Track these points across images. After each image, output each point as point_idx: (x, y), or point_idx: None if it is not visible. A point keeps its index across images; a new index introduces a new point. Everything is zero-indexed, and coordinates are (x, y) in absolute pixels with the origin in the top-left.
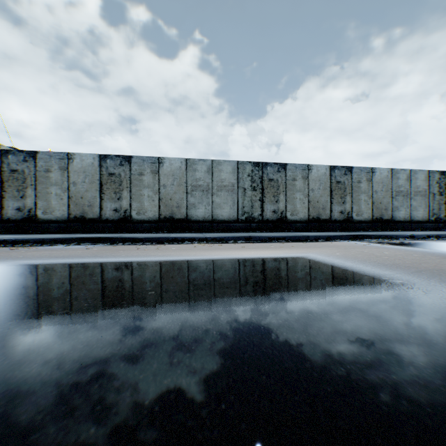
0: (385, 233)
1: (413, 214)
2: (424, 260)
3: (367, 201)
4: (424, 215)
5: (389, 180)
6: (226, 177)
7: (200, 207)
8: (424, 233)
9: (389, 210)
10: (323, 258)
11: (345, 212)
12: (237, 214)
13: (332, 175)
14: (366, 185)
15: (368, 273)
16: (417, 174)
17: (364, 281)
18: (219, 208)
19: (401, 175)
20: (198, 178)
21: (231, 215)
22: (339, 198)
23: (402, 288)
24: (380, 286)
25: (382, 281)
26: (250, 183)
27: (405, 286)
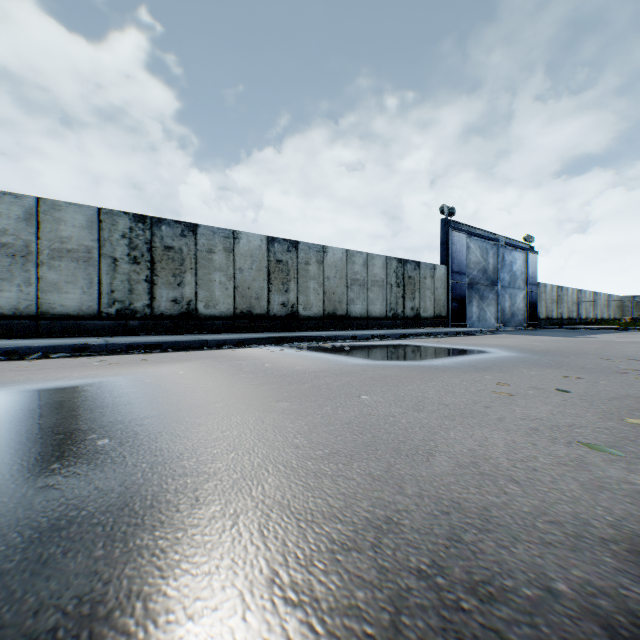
0: (327, 334)
1: (371, 309)
2: (290, 376)
3: (318, 290)
4: (383, 310)
5: (344, 265)
6: (73, 234)
7: (7, 287)
8: (371, 333)
9: (344, 303)
10: (119, 385)
11: (290, 305)
12: (100, 304)
13: (270, 250)
14: (316, 269)
15: (100, 422)
16: (375, 260)
17: (0, 457)
18: (57, 290)
19: (358, 259)
20: (1, 230)
21: (84, 305)
22: (281, 285)
23: (47, 468)
24: (4, 468)
25: (64, 446)
26: (127, 250)
27: (72, 460)
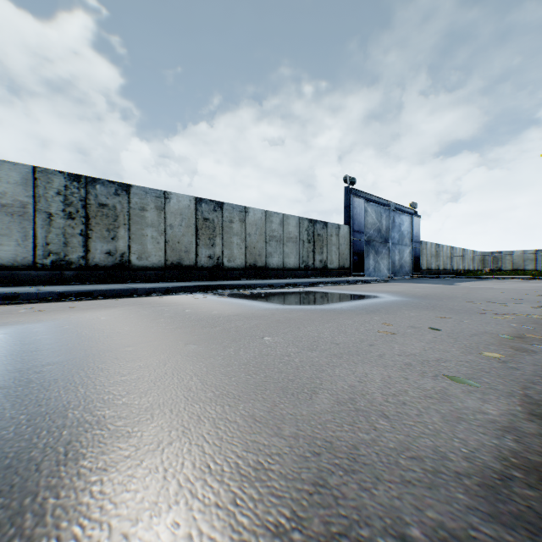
0: (247, 282)
1: (286, 262)
2: (205, 320)
3: (241, 244)
4: (296, 262)
5: (263, 223)
6: (7, 190)
7: None
8: (285, 281)
9: (263, 256)
10: (35, 332)
11: (216, 257)
12: (35, 256)
13: (198, 209)
14: (239, 226)
15: None
16: (290, 219)
17: None
18: None
19: (275, 218)
20: None
21: (19, 257)
22: (208, 240)
23: None
24: None
25: None
26: (63, 206)
27: None
